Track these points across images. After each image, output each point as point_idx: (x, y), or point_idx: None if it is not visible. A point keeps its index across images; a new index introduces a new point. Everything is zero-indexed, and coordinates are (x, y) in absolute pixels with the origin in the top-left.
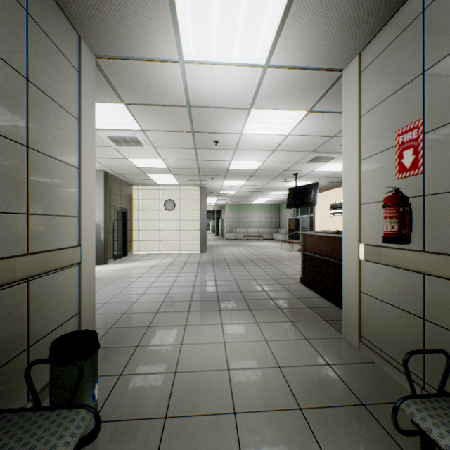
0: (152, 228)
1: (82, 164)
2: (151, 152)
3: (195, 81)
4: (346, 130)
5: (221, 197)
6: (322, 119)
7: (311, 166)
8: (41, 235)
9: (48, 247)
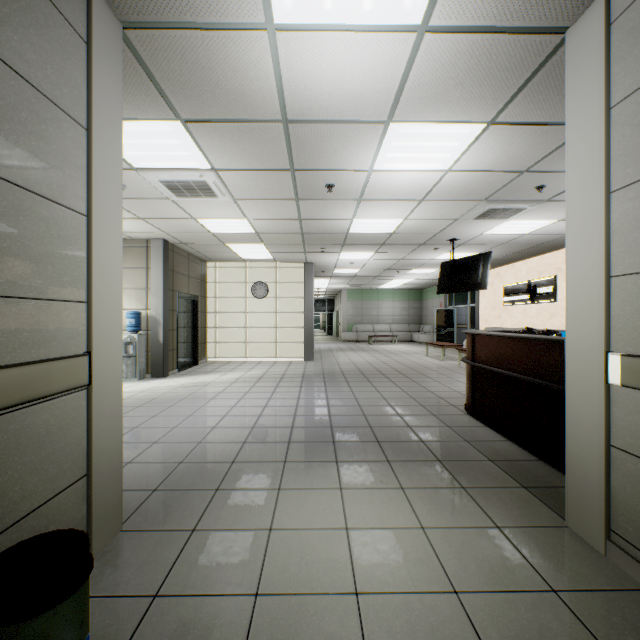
0: (234, 324)
1: (94, 209)
2: (230, 208)
3: (295, 68)
4: (574, 140)
5: (336, 278)
6: (510, 138)
7: (480, 226)
8: None
9: (15, 359)
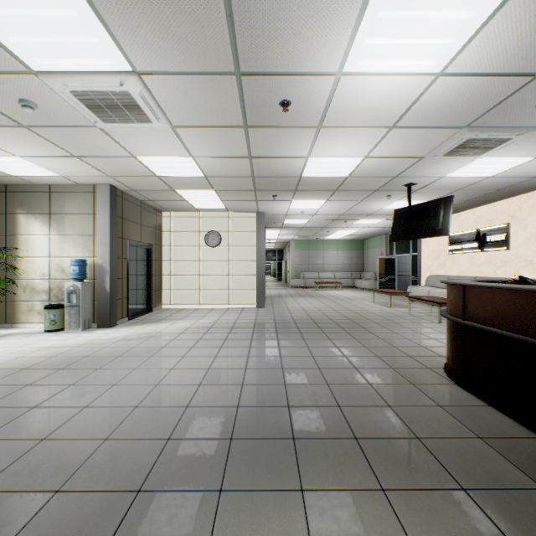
0: (188, 271)
1: None
2: (170, 141)
3: None
4: None
5: (286, 229)
6: None
7: (445, 166)
8: None
9: None
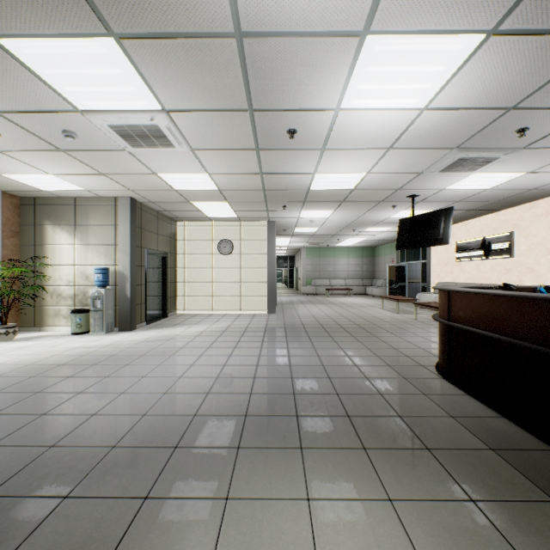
0: (202, 278)
1: None
2: (189, 161)
3: None
4: None
5: (296, 237)
6: (510, 56)
7: (443, 180)
8: None
9: None
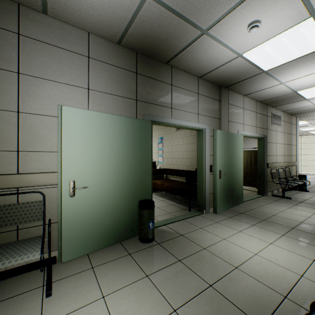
0: (310, 159)
1: (296, 144)
2: (312, 126)
3: None
4: None
5: None
6: None
7: None
8: (291, 159)
9: (292, 161)
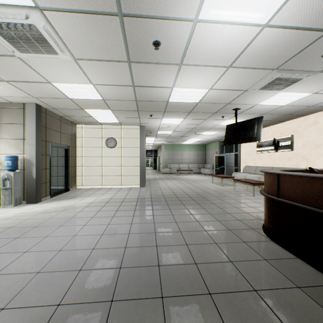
0: (94, 164)
1: None
2: (75, 71)
3: None
4: None
5: (159, 137)
6: None
7: (259, 97)
8: None
9: None
